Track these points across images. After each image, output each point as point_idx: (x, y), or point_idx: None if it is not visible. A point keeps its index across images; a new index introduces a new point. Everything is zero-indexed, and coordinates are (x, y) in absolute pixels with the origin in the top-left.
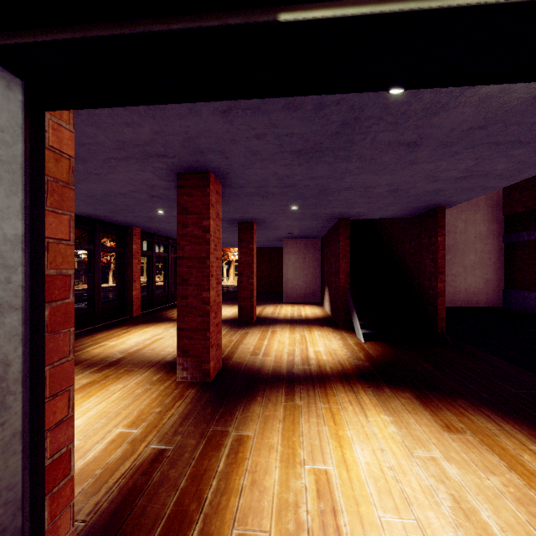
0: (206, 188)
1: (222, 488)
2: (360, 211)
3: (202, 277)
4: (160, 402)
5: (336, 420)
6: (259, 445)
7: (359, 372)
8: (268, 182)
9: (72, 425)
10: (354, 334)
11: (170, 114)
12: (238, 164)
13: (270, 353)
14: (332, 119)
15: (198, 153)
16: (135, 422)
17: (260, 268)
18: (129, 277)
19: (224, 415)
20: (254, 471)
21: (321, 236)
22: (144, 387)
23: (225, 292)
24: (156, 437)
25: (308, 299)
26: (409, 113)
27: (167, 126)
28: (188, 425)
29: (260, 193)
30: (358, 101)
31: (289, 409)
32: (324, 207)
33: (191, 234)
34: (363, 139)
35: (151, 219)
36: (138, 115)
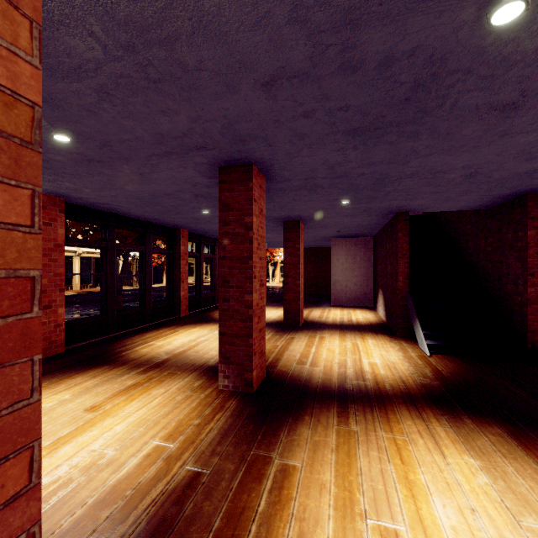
0: (248, 181)
1: (262, 537)
2: (423, 203)
3: (244, 279)
4: (199, 412)
5: (403, 457)
6: (307, 482)
7: (427, 393)
8: (316, 173)
9: (37, 496)
10: (416, 345)
11: (206, 94)
12: (283, 152)
13: (319, 363)
14: (400, 80)
15: (239, 142)
16: (172, 434)
17: (306, 269)
18: (177, 278)
19: (266, 436)
20: (301, 518)
21: (373, 234)
22: (185, 393)
23: (271, 293)
24: (192, 456)
25: (359, 302)
26: (514, 58)
27: (203, 110)
28: (227, 445)
29: (307, 187)
30: (440, 48)
31: (342, 435)
32: (380, 200)
33: (233, 232)
34: (439, 105)
35: (197, 220)
36: (173, 100)
